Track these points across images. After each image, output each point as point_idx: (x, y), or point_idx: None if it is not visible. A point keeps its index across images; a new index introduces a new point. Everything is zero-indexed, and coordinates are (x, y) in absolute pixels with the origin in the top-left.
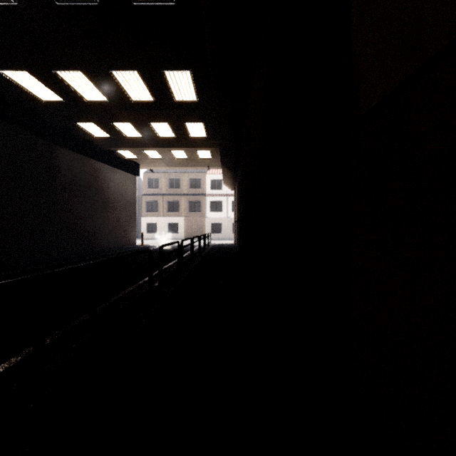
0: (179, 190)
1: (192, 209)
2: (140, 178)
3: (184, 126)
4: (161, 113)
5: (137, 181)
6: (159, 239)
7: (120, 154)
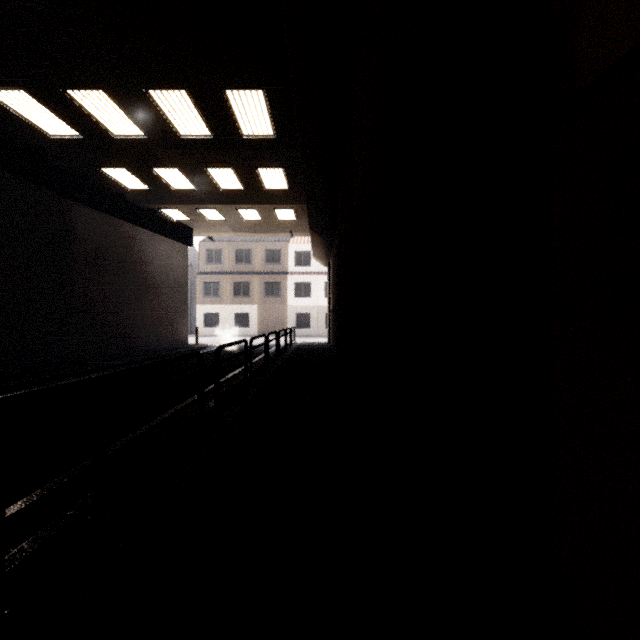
0: (251, 266)
1: (268, 293)
2: (195, 249)
3: (255, 173)
4: (222, 154)
5: (191, 253)
6: (222, 336)
7: (164, 215)
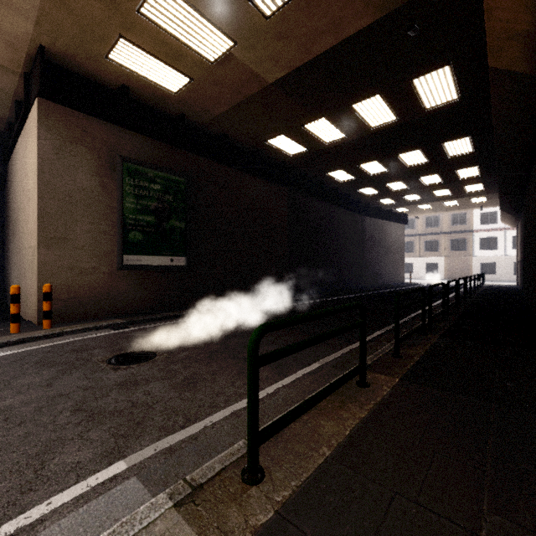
0: (438, 229)
1: (454, 247)
2: None
3: (462, 188)
4: (444, 186)
5: None
6: (417, 279)
7: (394, 211)
